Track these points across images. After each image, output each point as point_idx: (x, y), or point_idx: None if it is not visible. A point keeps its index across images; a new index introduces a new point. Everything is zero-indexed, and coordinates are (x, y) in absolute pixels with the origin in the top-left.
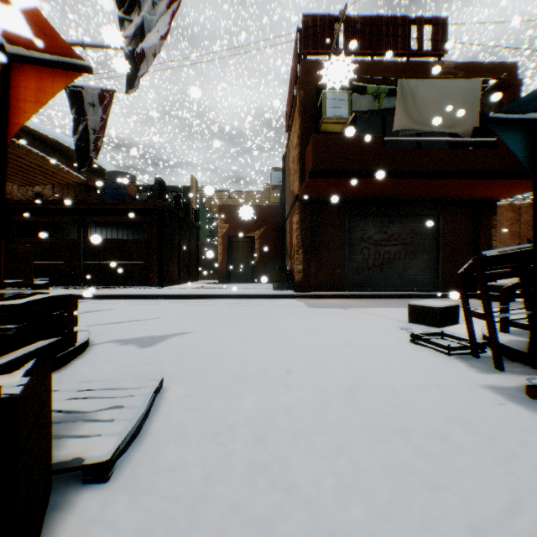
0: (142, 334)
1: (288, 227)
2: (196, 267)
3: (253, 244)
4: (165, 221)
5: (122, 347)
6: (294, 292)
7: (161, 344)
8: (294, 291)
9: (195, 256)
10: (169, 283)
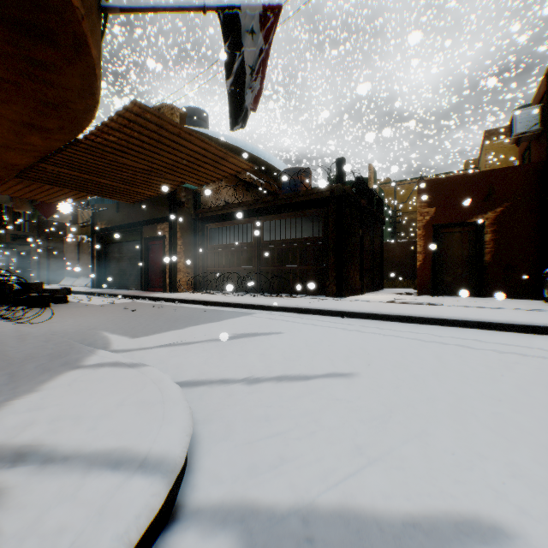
0: (321, 471)
1: None
2: (380, 271)
3: (480, 234)
4: (345, 211)
5: None
6: None
7: None
8: None
9: (379, 257)
10: (349, 292)
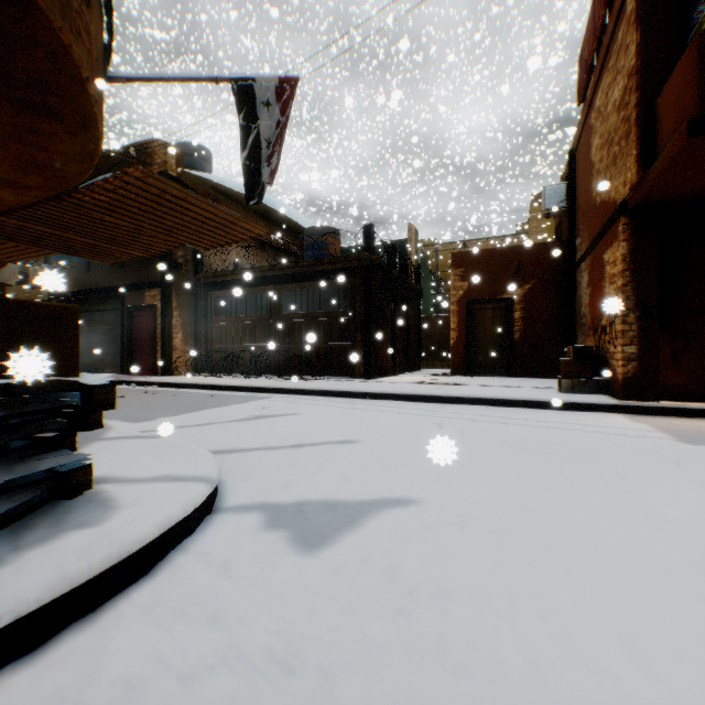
0: (315, 489)
1: (583, 277)
2: (417, 350)
3: (511, 312)
4: (373, 284)
5: (260, 539)
6: (613, 400)
7: (345, 543)
8: (610, 397)
9: (416, 334)
10: (378, 373)
